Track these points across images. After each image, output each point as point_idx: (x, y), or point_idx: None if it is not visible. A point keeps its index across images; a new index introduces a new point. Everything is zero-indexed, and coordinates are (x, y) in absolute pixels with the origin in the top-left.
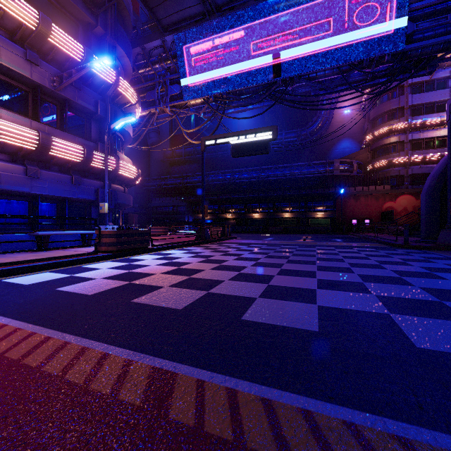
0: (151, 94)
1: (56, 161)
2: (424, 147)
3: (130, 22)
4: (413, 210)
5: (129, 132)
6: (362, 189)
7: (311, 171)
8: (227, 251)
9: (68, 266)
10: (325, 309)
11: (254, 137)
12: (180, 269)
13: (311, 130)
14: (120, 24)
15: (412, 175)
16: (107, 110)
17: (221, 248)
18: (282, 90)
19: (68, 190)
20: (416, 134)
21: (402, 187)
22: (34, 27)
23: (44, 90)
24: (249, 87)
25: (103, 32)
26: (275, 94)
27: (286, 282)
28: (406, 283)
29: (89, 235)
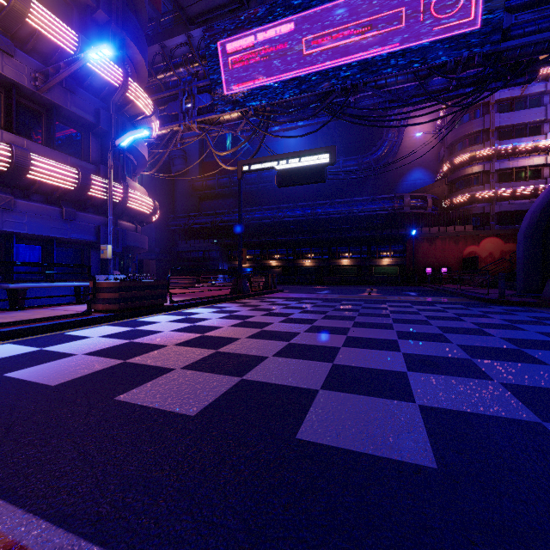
0: (174, 105)
1: (39, 187)
2: (514, 179)
3: (144, 10)
4: (500, 256)
5: (143, 152)
6: (438, 231)
7: (376, 208)
8: (271, 309)
9: (43, 334)
10: (432, 412)
11: (306, 161)
12: (204, 337)
13: (375, 157)
14: (132, 11)
15: (499, 212)
16: (112, 122)
17: (263, 305)
18: (342, 102)
19: (56, 227)
20: (504, 163)
21: (487, 227)
22: (5, 2)
23: (22, 91)
24: (299, 96)
25: (107, 19)
26: (333, 106)
27: (359, 360)
28: (534, 360)
29: (85, 287)
